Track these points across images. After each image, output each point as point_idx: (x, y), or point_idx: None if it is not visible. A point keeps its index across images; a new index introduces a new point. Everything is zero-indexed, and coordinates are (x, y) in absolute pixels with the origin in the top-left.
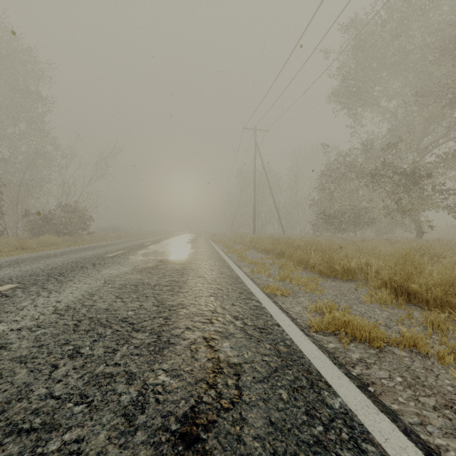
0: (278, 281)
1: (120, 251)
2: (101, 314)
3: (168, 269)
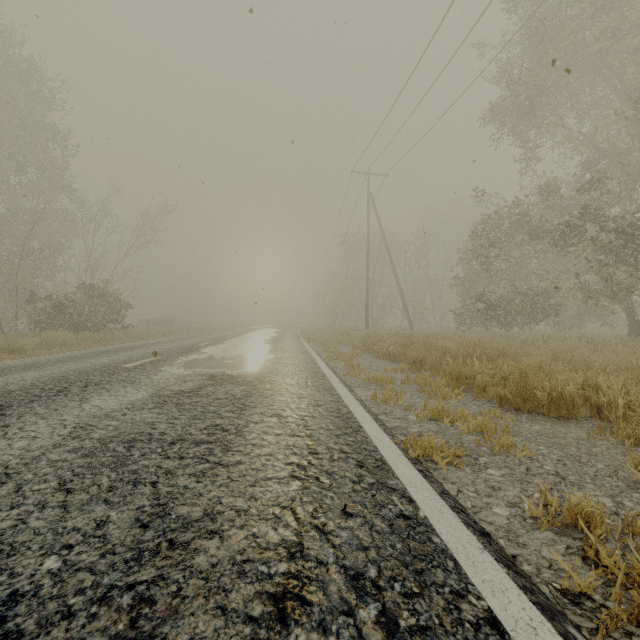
0: (426, 421)
1: (153, 357)
2: None
3: (218, 396)
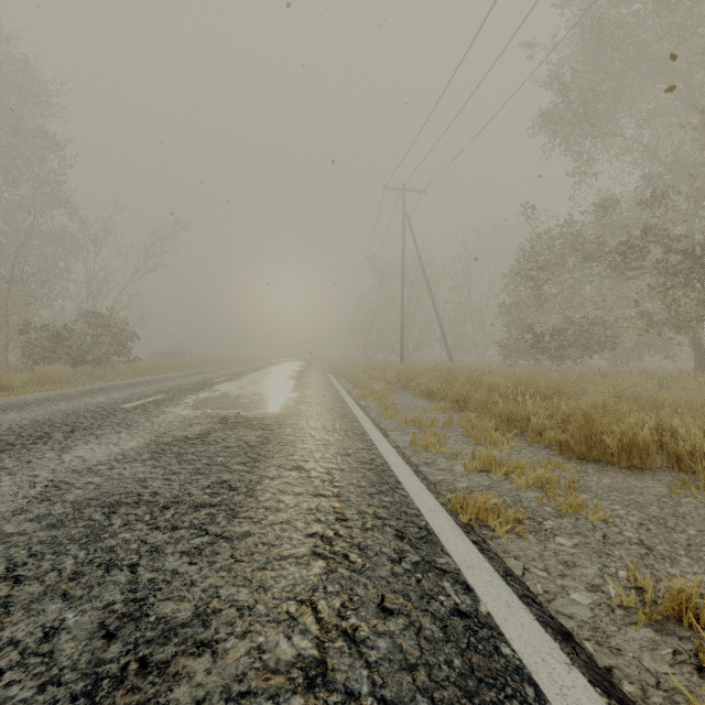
0: (476, 473)
1: (158, 395)
2: None
3: (228, 444)
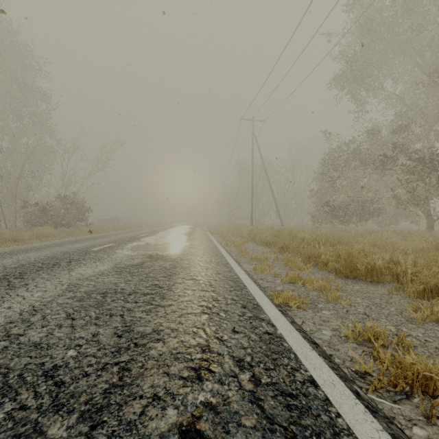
0: (287, 284)
1: (110, 243)
2: (20, 357)
3: (154, 268)
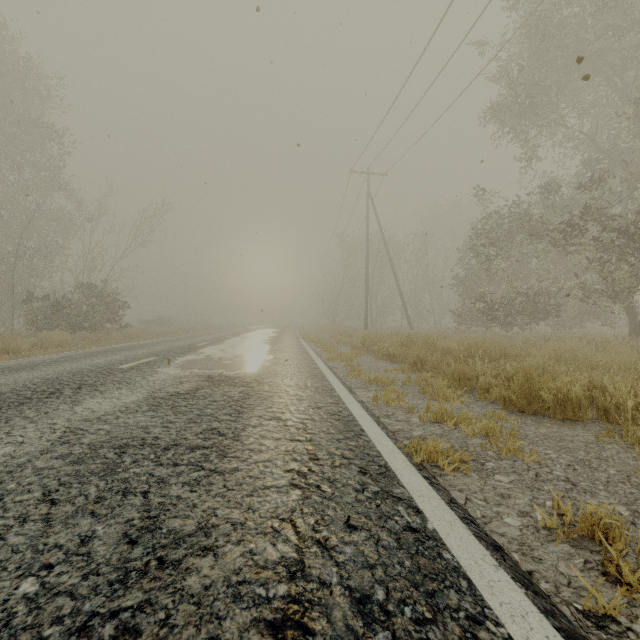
0: (429, 424)
1: (150, 357)
2: None
3: (215, 398)
